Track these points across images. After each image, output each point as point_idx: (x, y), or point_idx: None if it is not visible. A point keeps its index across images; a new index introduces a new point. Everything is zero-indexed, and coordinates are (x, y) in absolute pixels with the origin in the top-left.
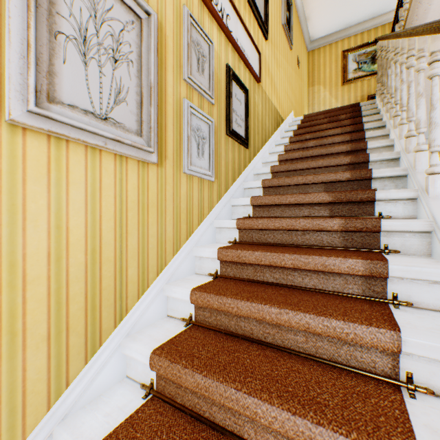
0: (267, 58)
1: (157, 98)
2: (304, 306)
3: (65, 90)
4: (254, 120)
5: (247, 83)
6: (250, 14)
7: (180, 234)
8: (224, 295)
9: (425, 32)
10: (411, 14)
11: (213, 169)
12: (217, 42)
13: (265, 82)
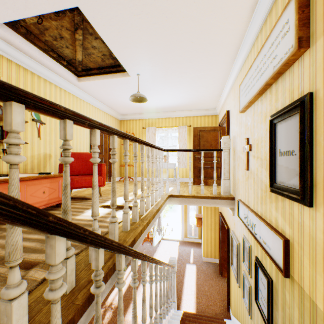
0: (319, 234)
1: (238, 267)
2: (197, 321)
3: (233, 262)
4: (284, 320)
5: (273, 272)
6: (277, 197)
7: (243, 320)
8: (217, 323)
9: (162, 264)
10: (139, 242)
11: (248, 310)
12: (253, 243)
13: (313, 281)
